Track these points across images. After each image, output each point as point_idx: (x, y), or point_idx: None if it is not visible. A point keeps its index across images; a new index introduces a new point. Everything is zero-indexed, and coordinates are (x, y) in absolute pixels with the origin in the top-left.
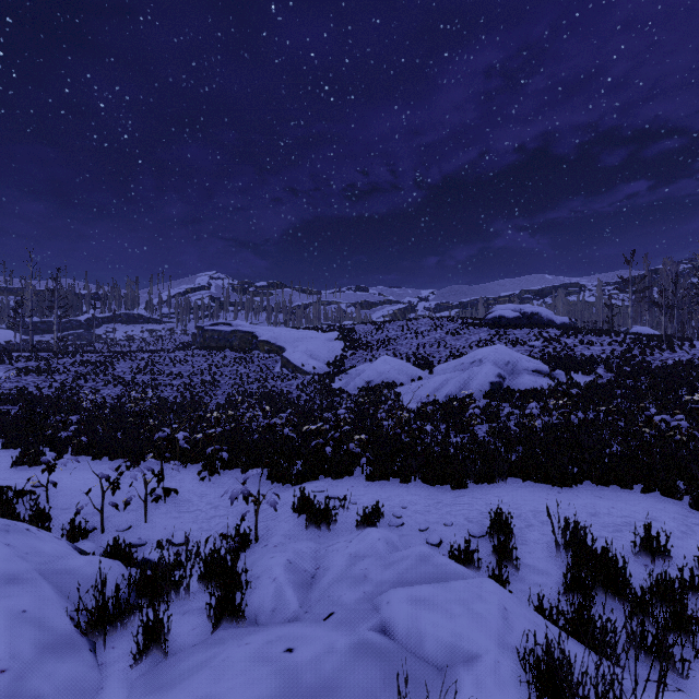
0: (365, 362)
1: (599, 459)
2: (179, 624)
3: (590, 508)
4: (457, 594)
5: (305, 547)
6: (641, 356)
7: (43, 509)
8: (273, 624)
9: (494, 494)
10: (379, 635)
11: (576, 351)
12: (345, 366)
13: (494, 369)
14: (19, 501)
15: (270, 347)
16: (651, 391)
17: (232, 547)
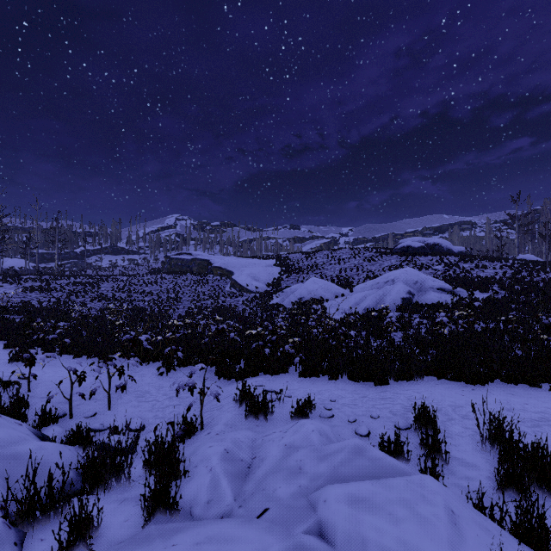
0: (297, 282)
1: (506, 360)
2: (114, 514)
3: (505, 404)
4: (398, 494)
5: (243, 436)
6: (529, 277)
7: (22, 397)
8: (207, 517)
9: (413, 390)
10: (317, 539)
11: (472, 273)
12: (281, 286)
13: (404, 287)
14: (5, 390)
15: (221, 272)
16: (542, 305)
17: (177, 434)
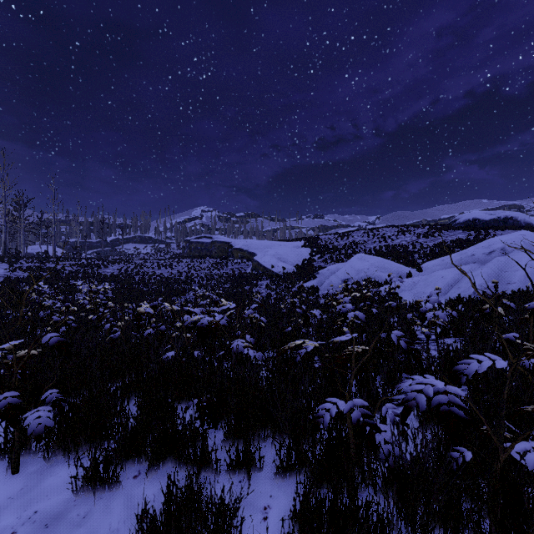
0: (334, 263)
1: None
2: None
3: None
4: None
5: None
6: None
7: None
8: None
9: None
10: None
11: None
12: (314, 268)
13: None
14: None
15: (243, 254)
16: None
17: None
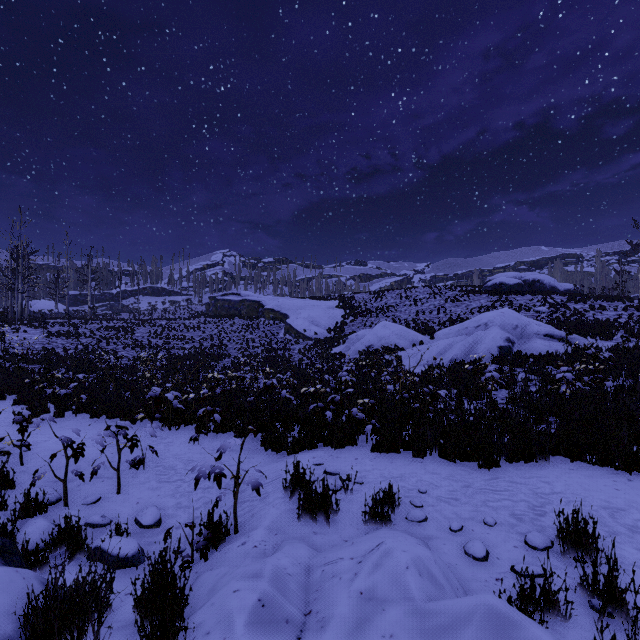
0: (365, 328)
1: None
2: None
3: None
4: None
5: (291, 563)
6: None
7: (6, 474)
8: None
9: (539, 478)
10: None
11: (587, 316)
12: (345, 332)
13: (502, 333)
14: None
15: (274, 315)
16: None
17: (197, 546)
